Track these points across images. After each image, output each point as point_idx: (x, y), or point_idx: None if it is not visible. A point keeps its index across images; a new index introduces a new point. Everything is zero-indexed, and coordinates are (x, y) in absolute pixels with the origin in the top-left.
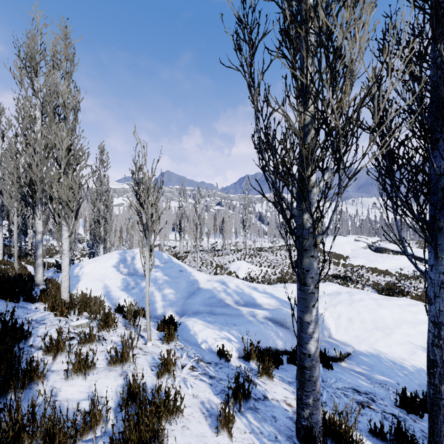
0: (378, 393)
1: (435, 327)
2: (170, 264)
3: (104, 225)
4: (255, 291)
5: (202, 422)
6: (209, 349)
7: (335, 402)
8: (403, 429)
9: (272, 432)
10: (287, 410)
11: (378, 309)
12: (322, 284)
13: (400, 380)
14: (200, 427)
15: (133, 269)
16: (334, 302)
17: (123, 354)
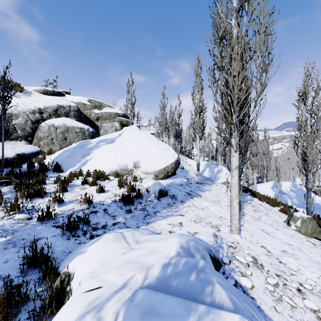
0: None
1: None
2: (299, 190)
3: (266, 168)
4: None
5: None
6: None
7: None
8: None
9: None
10: None
11: None
12: None
13: None
14: None
15: (280, 190)
16: None
17: (270, 198)
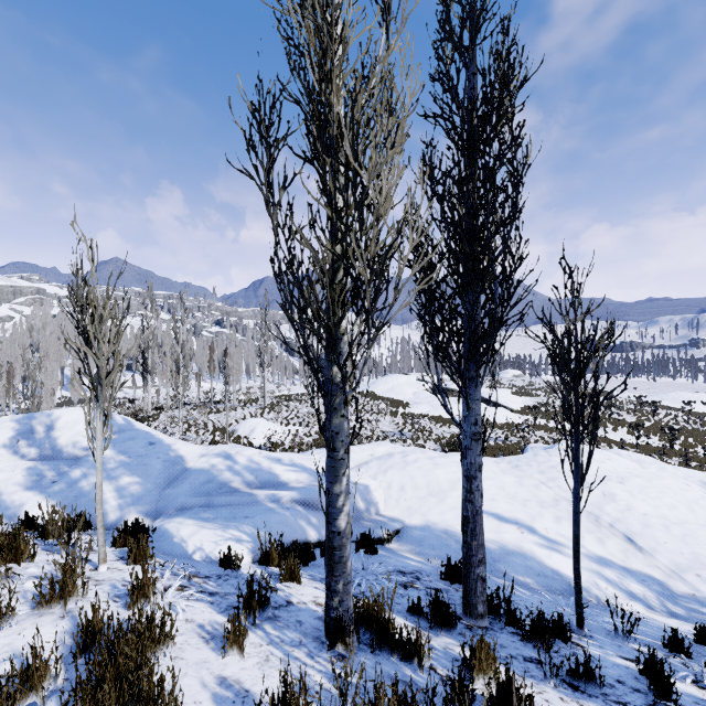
0: (425, 570)
1: (467, 481)
2: (130, 434)
3: None
4: (278, 463)
5: (202, 647)
6: (207, 560)
7: (375, 589)
8: (444, 600)
9: (297, 637)
10: (317, 610)
11: (434, 469)
12: (372, 445)
13: (450, 550)
14: (199, 653)
15: (51, 448)
16: (384, 468)
17: (64, 586)
